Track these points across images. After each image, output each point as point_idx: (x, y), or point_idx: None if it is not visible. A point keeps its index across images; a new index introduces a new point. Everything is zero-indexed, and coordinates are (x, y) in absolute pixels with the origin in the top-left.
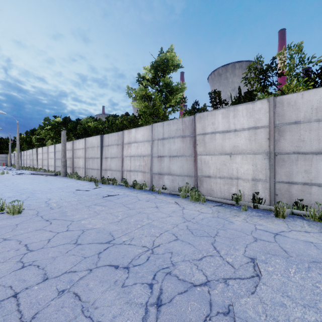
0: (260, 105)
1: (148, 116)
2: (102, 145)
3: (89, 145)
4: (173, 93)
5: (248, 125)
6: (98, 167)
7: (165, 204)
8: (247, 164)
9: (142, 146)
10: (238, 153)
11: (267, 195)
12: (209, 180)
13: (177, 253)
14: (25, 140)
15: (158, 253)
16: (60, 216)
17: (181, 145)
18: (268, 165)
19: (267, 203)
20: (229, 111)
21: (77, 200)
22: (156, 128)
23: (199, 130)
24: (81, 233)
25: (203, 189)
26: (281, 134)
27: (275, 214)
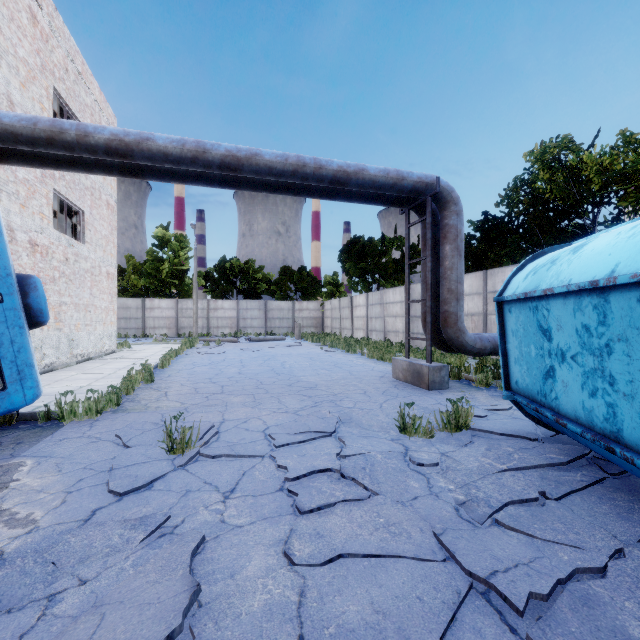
0: None
1: None
2: None
3: None
4: None
5: None
6: None
7: None
8: None
9: None
10: None
11: None
12: None
13: None
14: None
15: None
16: None
17: None
18: None
19: None
20: None
21: None
22: None
23: None
24: None
25: None
26: None
27: None
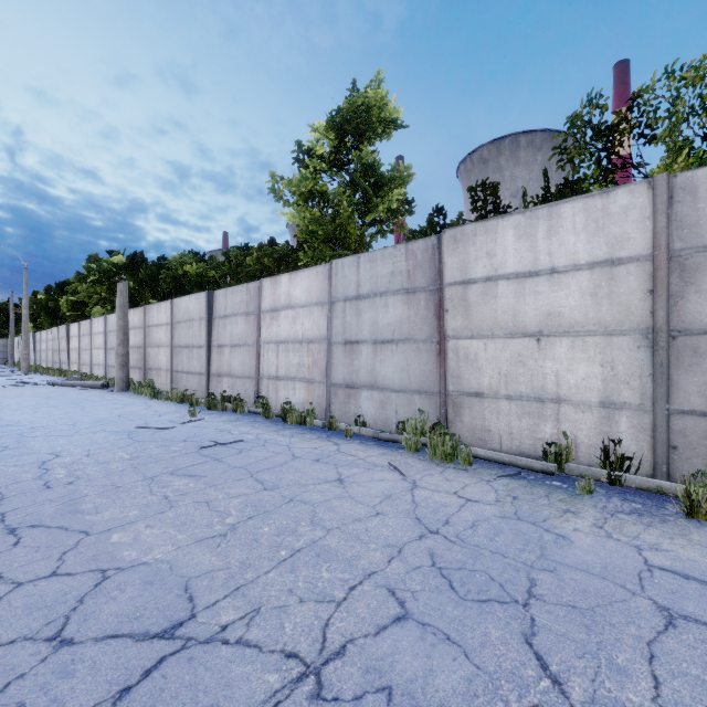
0: (626, 200)
1: (320, 244)
2: (211, 316)
3: (181, 316)
4: (382, 189)
5: (590, 254)
6: (202, 368)
7: (364, 471)
8: (586, 361)
9: (306, 317)
10: (560, 332)
11: (646, 449)
12: (479, 405)
13: (411, 694)
14: (44, 307)
15: (338, 697)
16: (56, 515)
17: (404, 312)
18: (650, 364)
19: (645, 469)
20: (535, 219)
21: (129, 458)
22: (341, 270)
23: (452, 272)
24: (93, 588)
25: (462, 427)
26: (689, 278)
27: (687, 508)
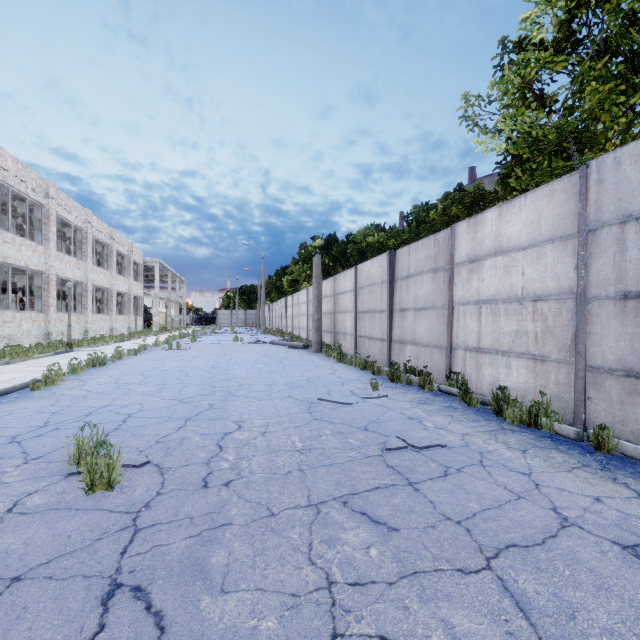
0: None
1: (546, 157)
2: (392, 278)
3: (363, 281)
4: None
5: None
6: (384, 334)
7: None
8: None
9: (529, 263)
10: None
11: None
12: None
13: None
14: (274, 285)
15: None
16: (175, 568)
17: None
18: None
19: None
20: None
21: (300, 449)
22: (611, 171)
23: None
24: None
25: None
26: None
27: None
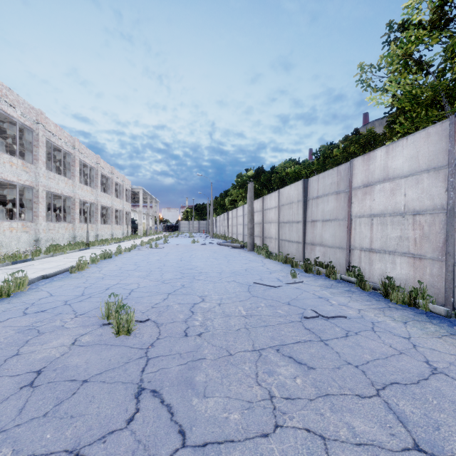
0: None
1: (423, 108)
2: (305, 198)
3: (284, 201)
4: None
5: None
6: (299, 238)
7: None
8: None
9: (410, 187)
10: None
11: None
12: None
13: None
14: (219, 204)
15: None
16: (175, 381)
17: None
18: None
19: None
20: None
21: (245, 315)
22: None
23: None
24: None
25: None
26: None
27: None
